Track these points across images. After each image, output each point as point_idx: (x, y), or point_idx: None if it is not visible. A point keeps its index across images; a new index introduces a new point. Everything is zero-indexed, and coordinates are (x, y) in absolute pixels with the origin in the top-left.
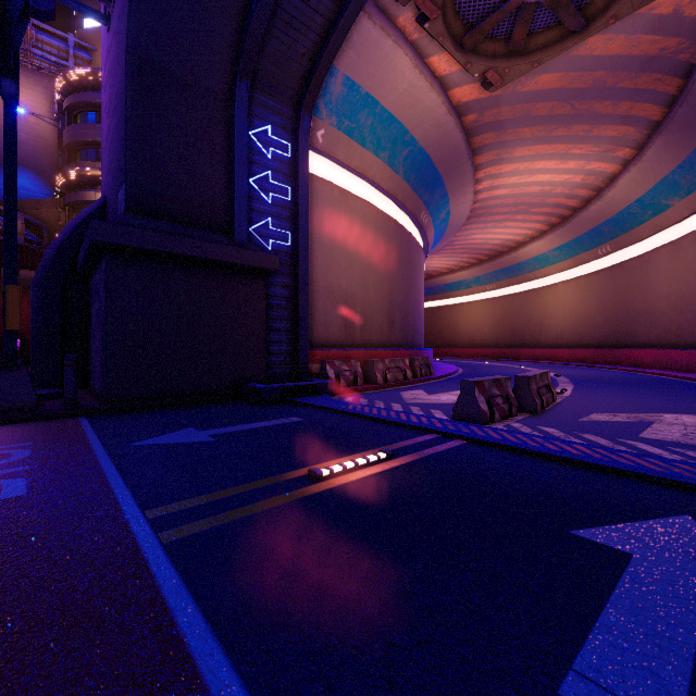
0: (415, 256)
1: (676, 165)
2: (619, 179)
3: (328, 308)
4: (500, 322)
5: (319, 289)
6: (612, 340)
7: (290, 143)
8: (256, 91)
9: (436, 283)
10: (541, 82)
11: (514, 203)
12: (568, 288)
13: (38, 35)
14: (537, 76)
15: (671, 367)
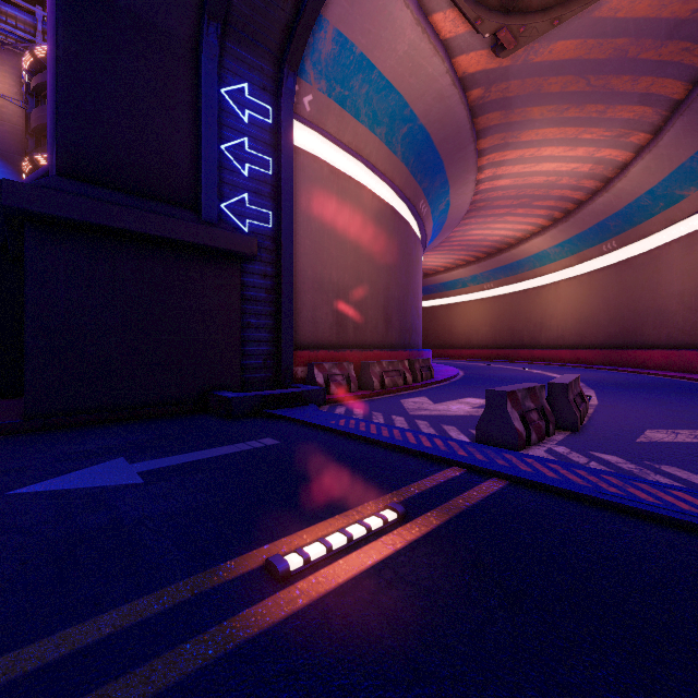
0: (414, 248)
1: (696, 151)
2: (630, 168)
3: (317, 302)
4: (498, 322)
5: (306, 281)
6: (618, 341)
7: (272, 106)
8: (229, 40)
9: (432, 282)
10: (556, 50)
11: (517, 196)
12: (569, 287)
13: (2, 6)
14: (553, 43)
15: (686, 368)
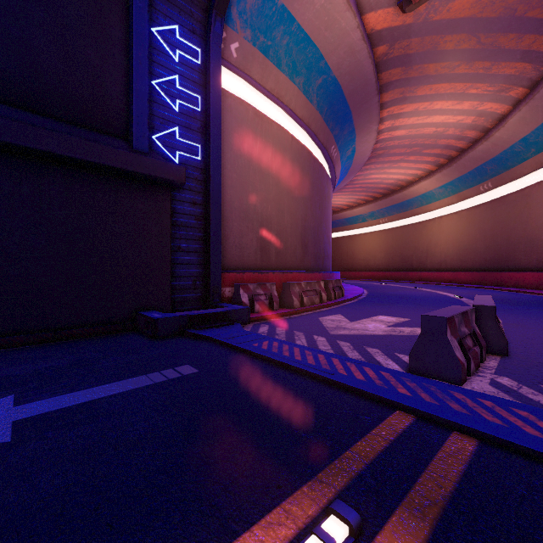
0: (326, 187)
1: None
2: (508, 119)
3: (243, 230)
4: (391, 250)
5: (233, 210)
6: (493, 265)
7: (201, 49)
8: None
9: (337, 217)
10: (453, 9)
11: (410, 145)
12: (451, 220)
13: None
14: (451, 2)
15: None
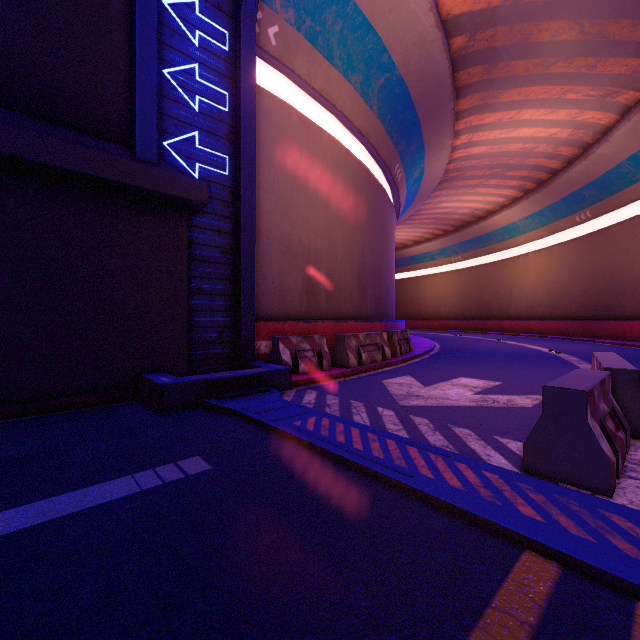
0: (388, 215)
1: None
2: (614, 132)
3: (285, 267)
4: (466, 294)
5: (272, 242)
6: (592, 312)
7: (229, 31)
8: None
9: (400, 255)
10: None
11: (490, 165)
12: (539, 258)
13: None
14: None
15: None
